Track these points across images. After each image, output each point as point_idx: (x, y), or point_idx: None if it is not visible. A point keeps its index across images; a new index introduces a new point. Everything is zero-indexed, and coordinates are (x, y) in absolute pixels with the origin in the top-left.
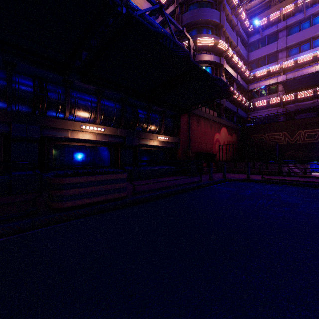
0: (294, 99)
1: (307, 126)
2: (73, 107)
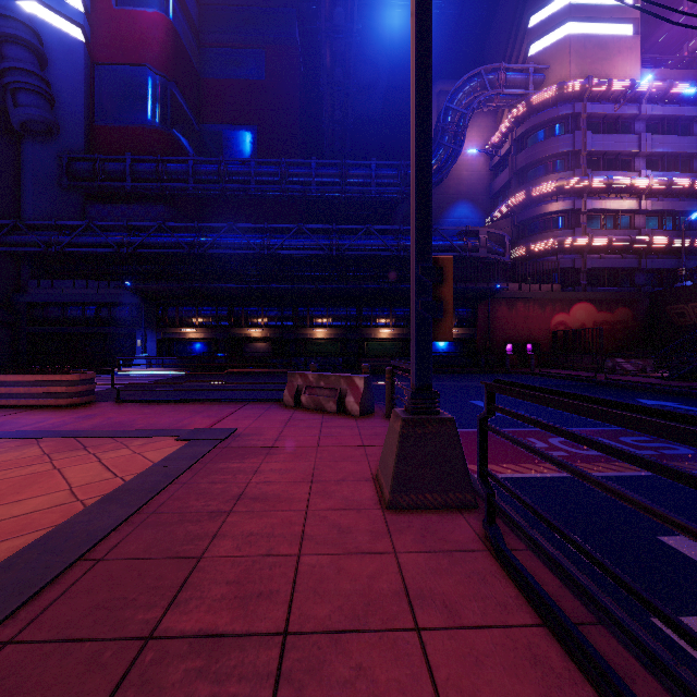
0: None
1: None
2: (375, 319)
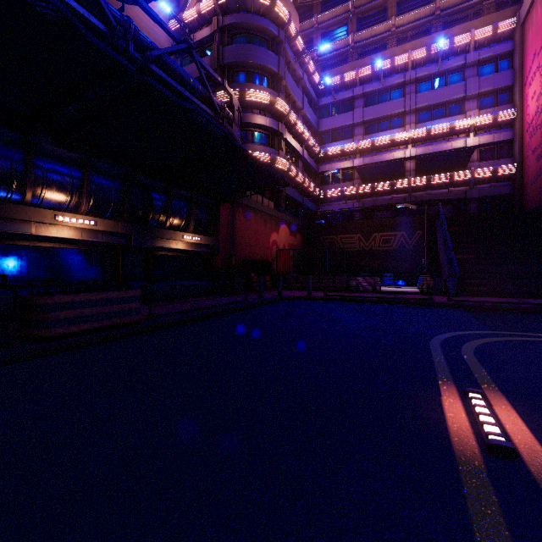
0: (371, 192)
1: (383, 229)
2: (39, 185)
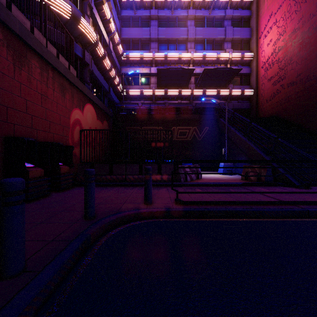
0: (164, 96)
1: (180, 123)
2: None
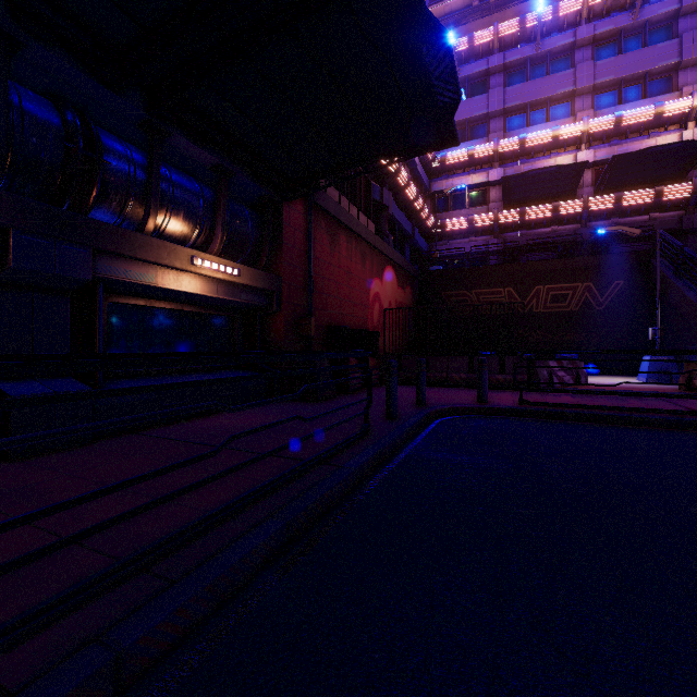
0: (519, 222)
1: (552, 278)
2: None
